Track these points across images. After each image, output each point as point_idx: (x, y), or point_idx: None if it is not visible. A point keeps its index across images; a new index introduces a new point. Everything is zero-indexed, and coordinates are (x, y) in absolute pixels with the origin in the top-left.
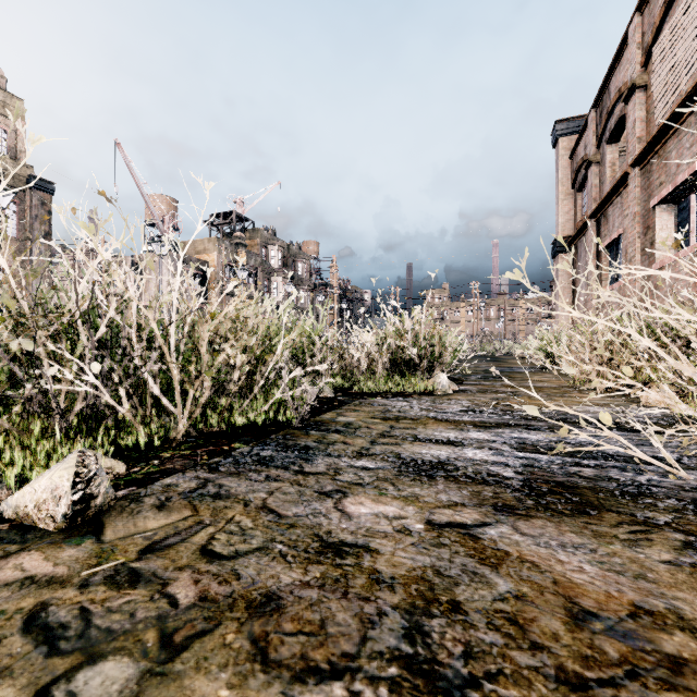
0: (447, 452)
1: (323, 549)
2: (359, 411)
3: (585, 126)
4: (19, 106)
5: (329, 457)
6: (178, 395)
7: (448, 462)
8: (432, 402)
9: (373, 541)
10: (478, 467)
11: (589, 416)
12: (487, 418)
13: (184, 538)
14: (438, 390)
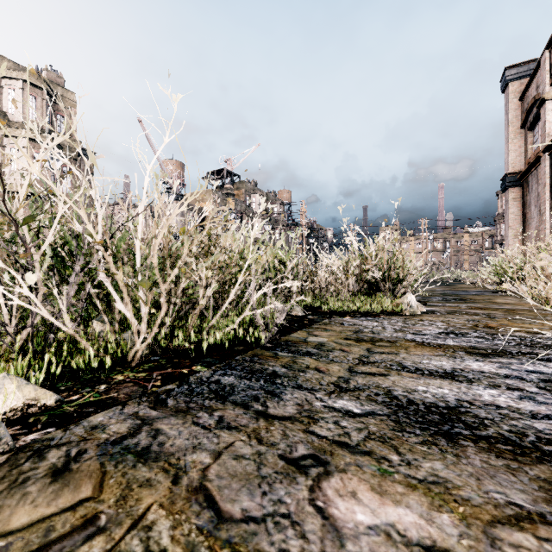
0: (452, 391)
1: None
2: (330, 330)
3: (537, 68)
4: (72, 98)
5: (300, 391)
6: (130, 312)
7: (462, 409)
8: (404, 322)
9: None
10: (514, 422)
11: None
12: (476, 343)
13: None
14: (406, 310)
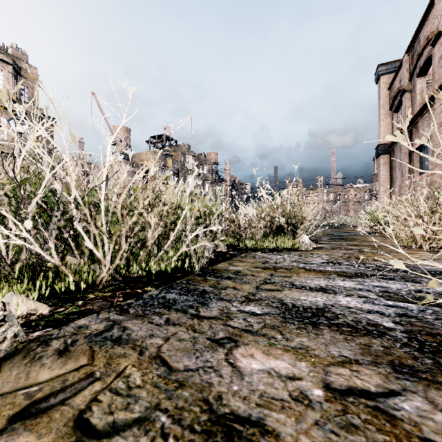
0: (322, 299)
1: (212, 426)
2: (245, 261)
3: (400, 66)
4: (34, 72)
5: (222, 302)
6: (100, 248)
7: (326, 309)
8: (299, 256)
9: (268, 416)
10: (356, 316)
11: (430, 268)
12: (346, 269)
13: (66, 398)
14: (302, 247)
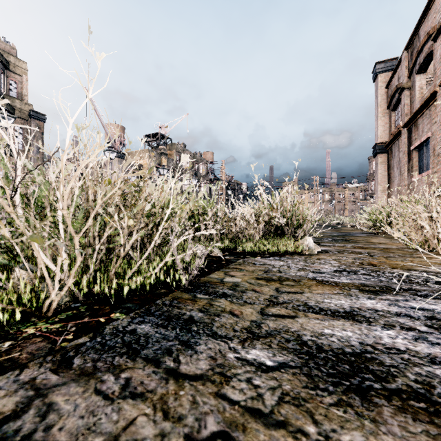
0: (354, 333)
1: None
2: (244, 270)
3: (398, 64)
4: (23, 66)
5: (214, 340)
6: (41, 263)
7: (367, 355)
8: (305, 261)
9: None
10: (418, 370)
11: None
12: (365, 280)
13: None
14: (306, 250)
